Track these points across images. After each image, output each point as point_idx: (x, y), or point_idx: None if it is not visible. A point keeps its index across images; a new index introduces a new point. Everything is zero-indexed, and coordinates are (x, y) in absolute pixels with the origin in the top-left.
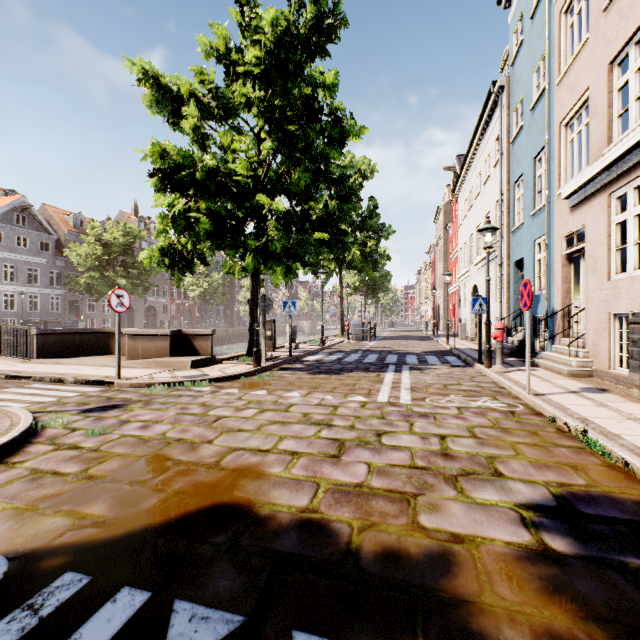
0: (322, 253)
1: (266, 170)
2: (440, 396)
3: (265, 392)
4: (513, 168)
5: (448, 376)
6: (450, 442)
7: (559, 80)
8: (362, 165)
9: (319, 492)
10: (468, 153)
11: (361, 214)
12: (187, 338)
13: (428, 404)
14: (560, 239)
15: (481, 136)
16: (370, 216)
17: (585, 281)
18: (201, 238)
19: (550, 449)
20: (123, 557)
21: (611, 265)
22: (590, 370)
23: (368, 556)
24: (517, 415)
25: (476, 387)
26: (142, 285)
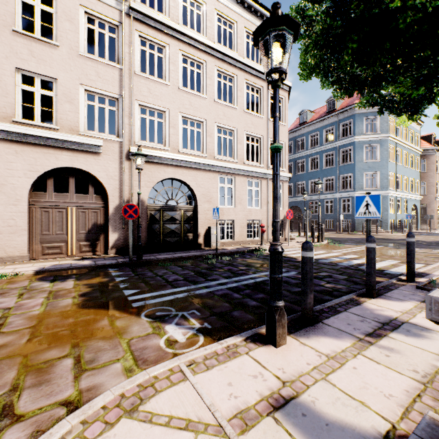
0: None
1: None
2: None
3: None
4: None
5: None
6: None
7: None
8: None
9: (59, 300)
10: None
11: None
12: None
13: None
14: None
15: None
16: None
17: None
18: None
19: None
20: (122, 305)
21: None
22: None
23: (93, 288)
24: None
25: None
26: None
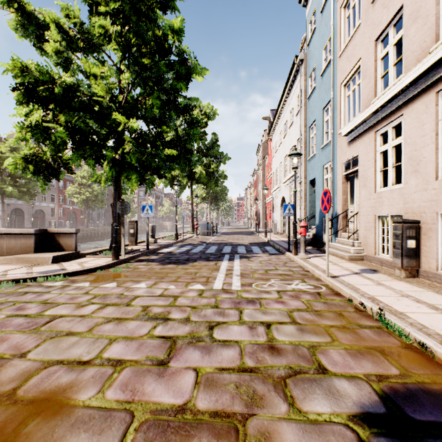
0: (174, 169)
1: (126, 97)
2: (263, 281)
3: (115, 284)
4: (309, 116)
5: (268, 262)
6: (275, 331)
7: (340, 53)
8: (207, 109)
9: (130, 431)
10: (279, 106)
11: (206, 145)
12: (52, 236)
13: (254, 289)
14: (341, 164)
15: (287, 95)
16: (213, 146)
17: (358, 193)
18: (60, 147)
19: (357, 331)
20: None
21: (376, 182)
22: (362, 255)
23: None
24: (323, 296)
25: (289, 271)
26: (29, 192)
